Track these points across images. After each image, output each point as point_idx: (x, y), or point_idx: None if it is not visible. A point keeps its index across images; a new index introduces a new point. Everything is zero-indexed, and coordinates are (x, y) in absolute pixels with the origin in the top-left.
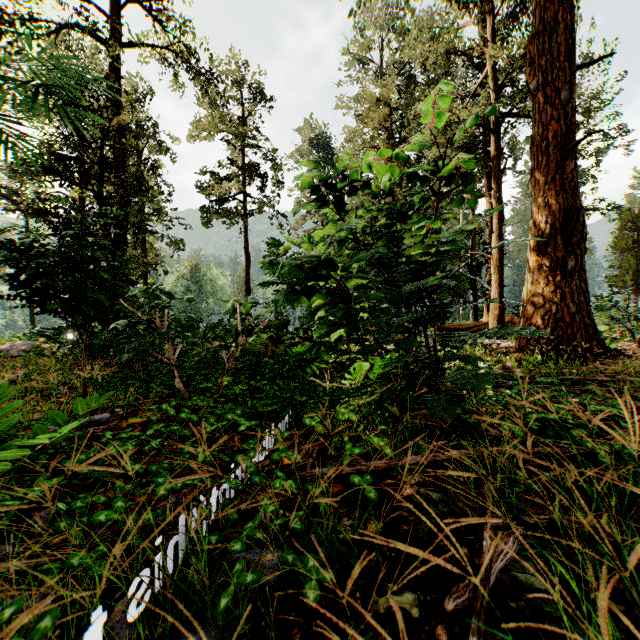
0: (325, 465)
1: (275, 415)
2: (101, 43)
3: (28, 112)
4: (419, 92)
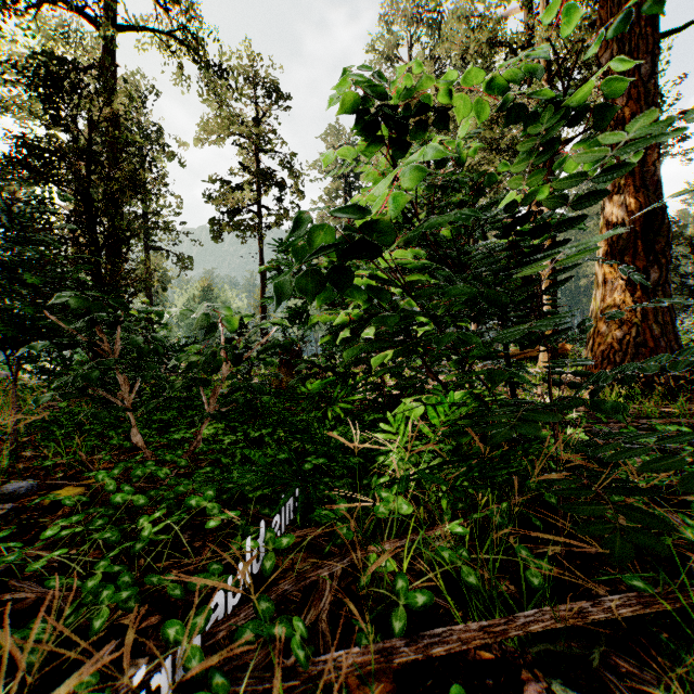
0: (356, 638)
1: (274, 490)
2: (90, 24)
3: (8, 106)
4: (456, 91)
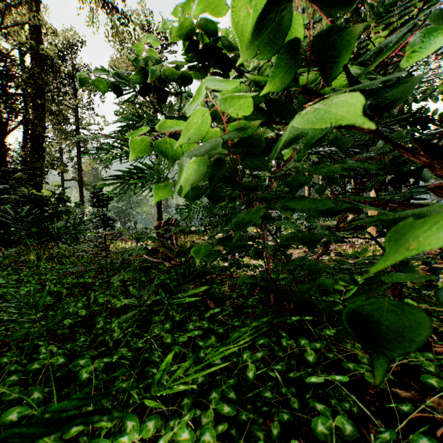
0: None
1: None
2: None
3: None
4: None
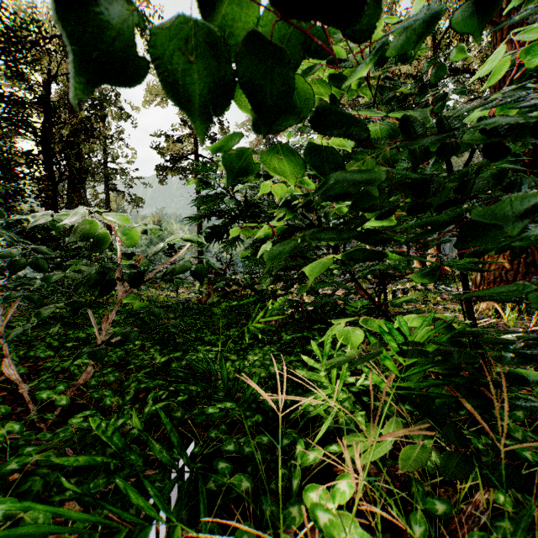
0: None
1: None
2: None
3: None
4: None
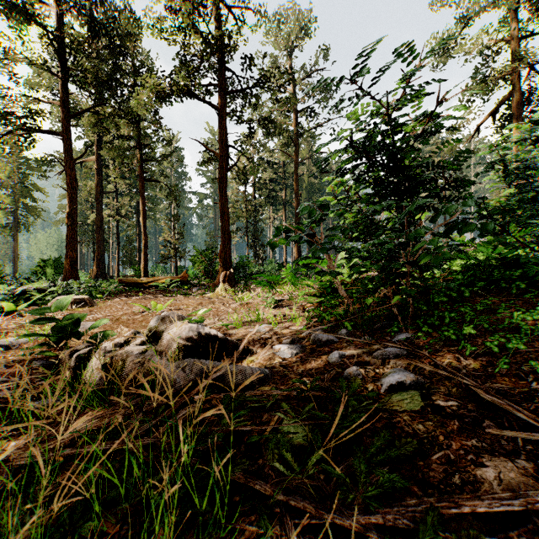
0: None
1: None
2: None
3: None
4: None
